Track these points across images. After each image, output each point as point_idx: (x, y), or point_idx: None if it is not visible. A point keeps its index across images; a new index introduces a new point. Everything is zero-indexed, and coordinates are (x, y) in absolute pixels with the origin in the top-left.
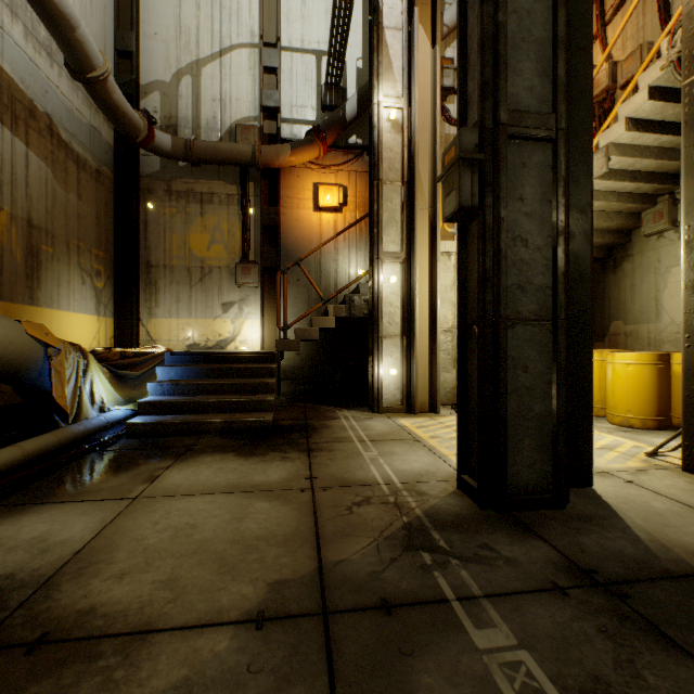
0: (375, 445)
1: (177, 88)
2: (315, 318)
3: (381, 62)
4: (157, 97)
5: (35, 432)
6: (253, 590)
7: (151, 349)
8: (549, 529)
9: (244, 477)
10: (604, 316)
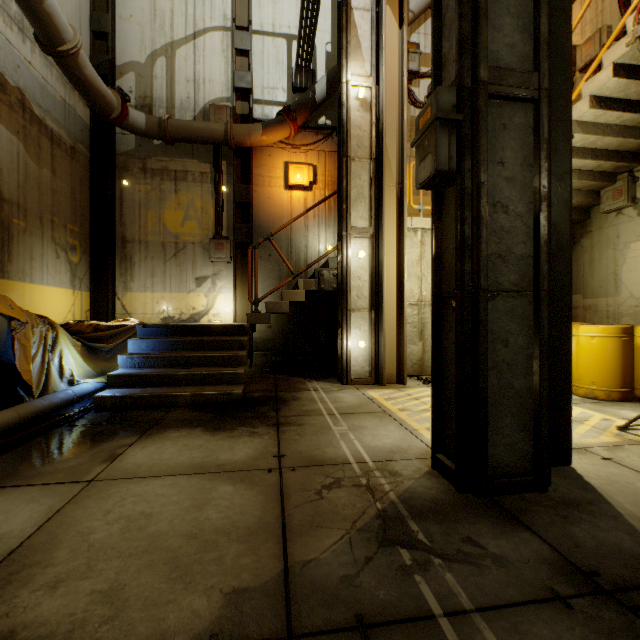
0: (345, 418)
1: (152, 69)
2: (285, 291)
3: (349, 41)
4: (132, 77)
5: (3, 405)
6: (206, 603)
7: (124, 322)
8: (535, 517)
9: (209, 455)
10: None
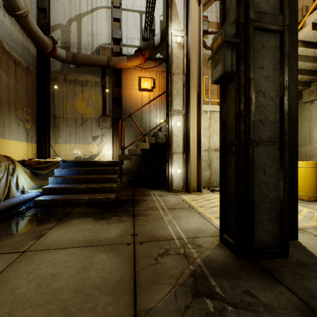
0: (170, 211)
1: (69, 28)
2: (138, 143)
3: (172, 12)
4: (59, 32)
5: None
6: None
7: (53, 159)
8: (284, 275)
9: (94, 235)
10: None
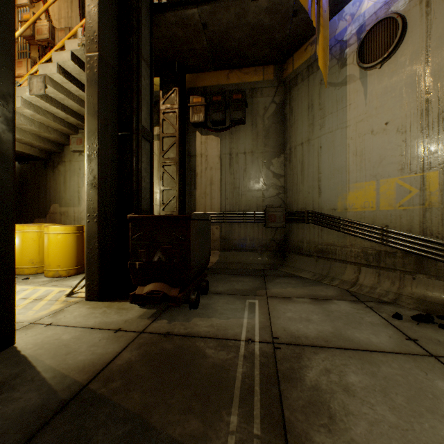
0: None
1: None
2: None
3: None
4: None
5: None
6: None
7: None
8: None
9: None
10: (47, 200)
